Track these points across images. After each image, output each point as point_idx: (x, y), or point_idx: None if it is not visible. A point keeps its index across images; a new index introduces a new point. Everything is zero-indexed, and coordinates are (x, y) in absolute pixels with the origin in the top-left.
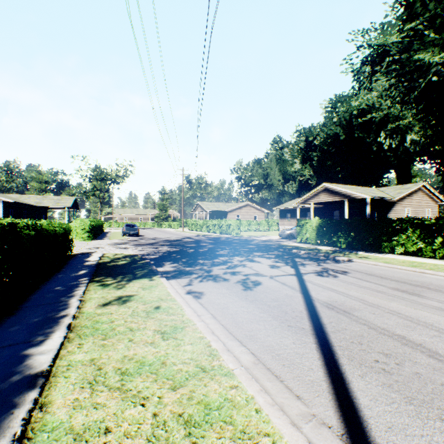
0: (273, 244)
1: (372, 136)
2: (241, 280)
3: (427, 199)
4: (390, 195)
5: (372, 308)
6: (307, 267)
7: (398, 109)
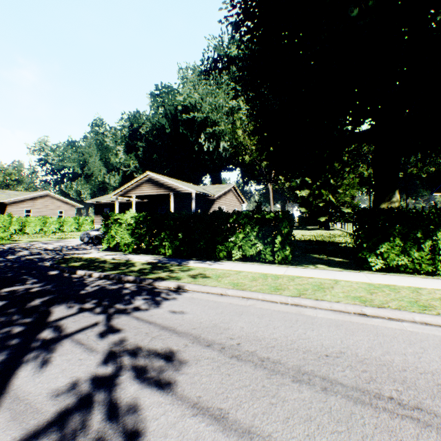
0: (52, 258)
1: (194, 136)
2: None
3: (236, 199)
4: (211, 193)
5: None
6: (55, 364)
7: (215, 115)
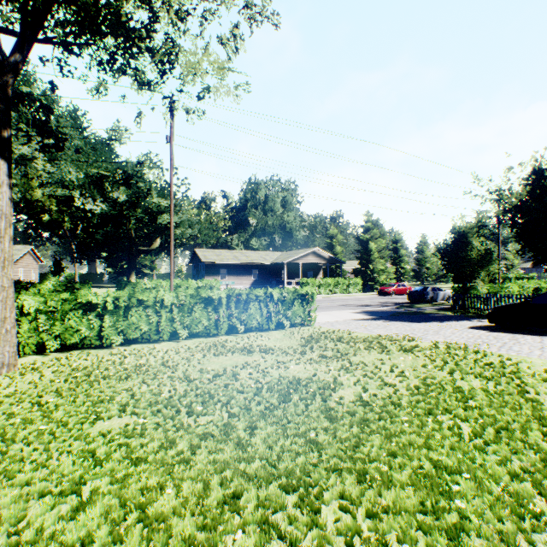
0: None
1: None
2: None
3: (34, 260)
4: None
5: None
6: None
7: None
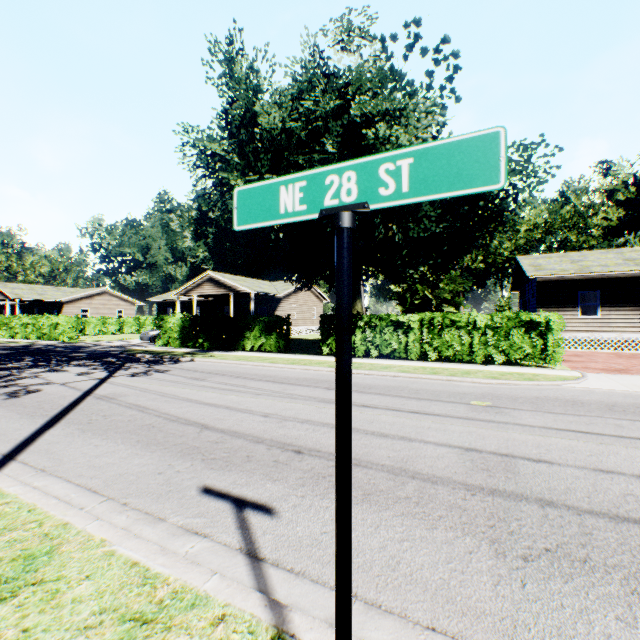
0: (120, 350)
1: None
2: (12, 391)
3: (313, 297)
4: (278, 291)
5: (144, 393)
6: (130, 370)
7: None
